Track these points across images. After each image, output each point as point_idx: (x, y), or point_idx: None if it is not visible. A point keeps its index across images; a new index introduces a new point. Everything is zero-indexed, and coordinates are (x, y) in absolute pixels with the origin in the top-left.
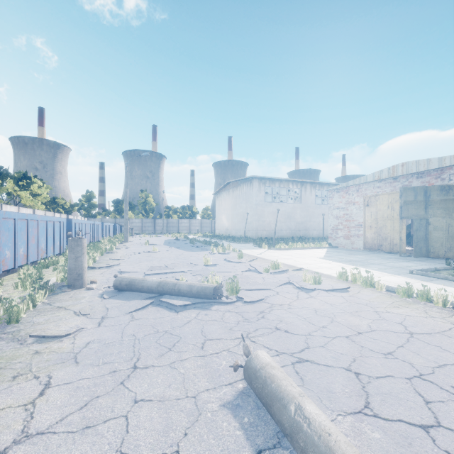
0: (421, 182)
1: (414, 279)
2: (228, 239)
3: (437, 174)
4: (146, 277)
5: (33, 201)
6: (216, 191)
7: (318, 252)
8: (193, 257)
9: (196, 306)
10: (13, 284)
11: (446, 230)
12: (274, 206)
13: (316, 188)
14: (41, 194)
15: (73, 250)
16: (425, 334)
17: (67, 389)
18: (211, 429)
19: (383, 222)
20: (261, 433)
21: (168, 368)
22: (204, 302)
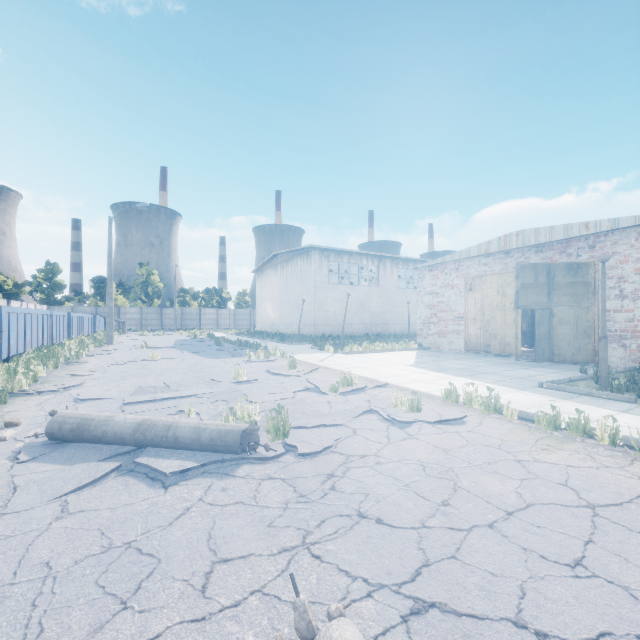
0: (541, 258)
1: (549, 397)
2: (274, 338)
3: (562, 247)
4: (124, 408)
5: None
6: (257, 268)
7: (405, 356)
8: (216, 367)
9: (206, 468)
10: None
11: (574, 324)
12: (341, 289)
13: (398, 265)
14: None
15: None
16: (613, 506)
17: None
18: None
19: (491, 313)
20: None
21: None
22: (223, 460)
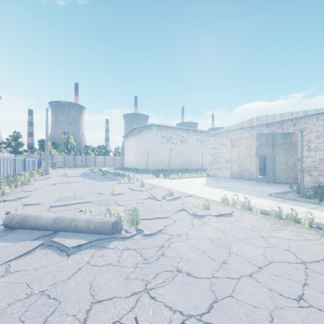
0: (268, 130)
1: (275, 201)
2: (133, 171)
3: (279, 125)
4: (50, 209)
5: None
6: (125, 135)
7: (200, 180)
8: (102, 186)
9: (92, 244)
10: None
11: (285, 163)
12: (168, 146)
13: (196, 134)
14: None
15: None
16: (315, 262)
17: None
18: None
19: (244, 158)
20: None
21: None
22: (102, 239)
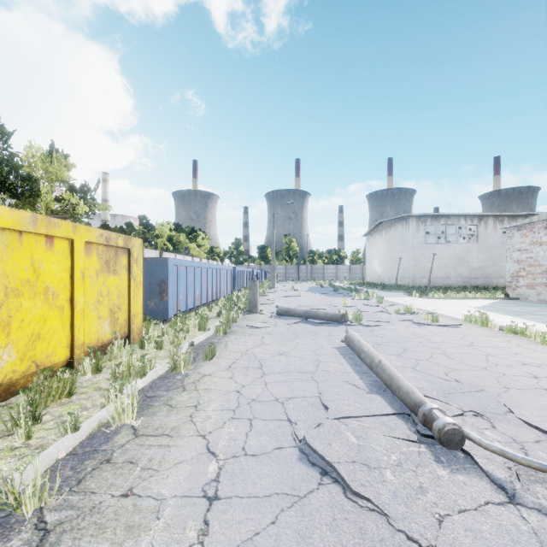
0: None
1: None
2: (377, 287)
3: None
4: None
5: (198, 251)
6: (366, 233)
7: (480, 302)
8: (334, 301)
9: (329, 325)
10: (217, 309)
11: None
12: (437, 248)
13: (503, 222)
14: (203, 244)
15: (252, 288)
16: (481, 346)
17: (271, 339)
18: (326, 350)
19: None
20: (345, 352)
21: (311, 339)
22: (334, 323)
